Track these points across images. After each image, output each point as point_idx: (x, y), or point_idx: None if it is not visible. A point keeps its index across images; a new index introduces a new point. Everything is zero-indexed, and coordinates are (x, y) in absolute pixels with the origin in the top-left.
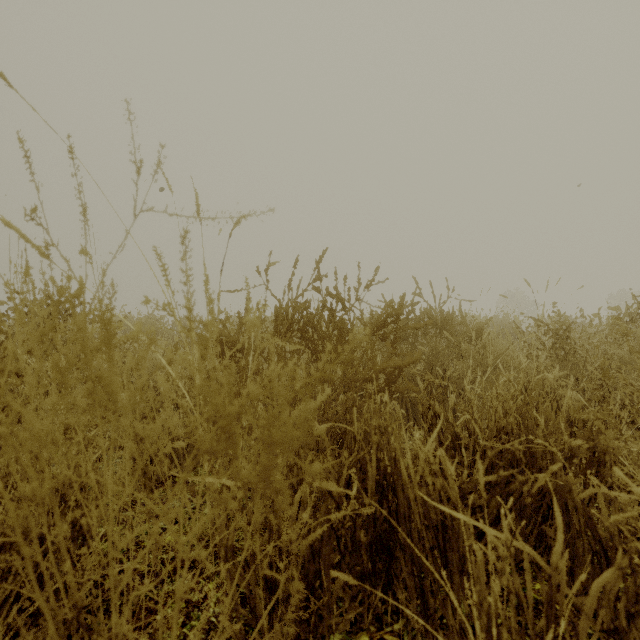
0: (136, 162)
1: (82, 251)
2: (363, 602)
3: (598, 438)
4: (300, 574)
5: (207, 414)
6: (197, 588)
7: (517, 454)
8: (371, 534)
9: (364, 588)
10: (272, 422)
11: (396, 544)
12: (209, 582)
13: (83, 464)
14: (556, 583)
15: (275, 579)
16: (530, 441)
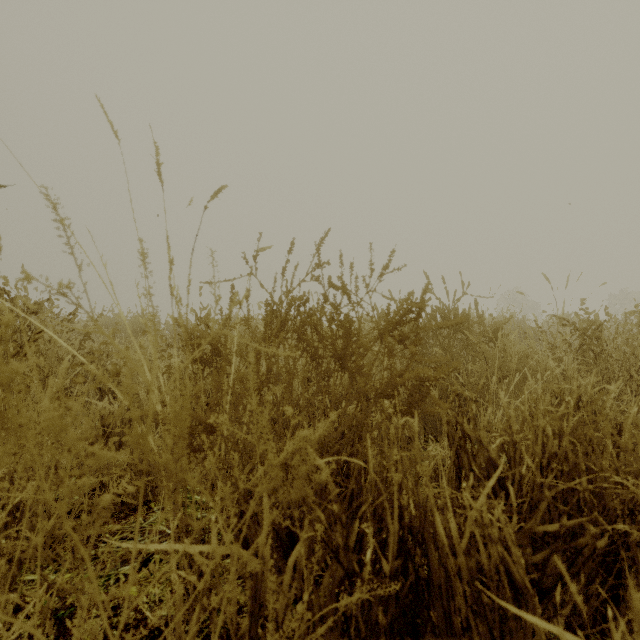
0: None
1: None
2: None
3: None
4: None
5: None
6: None
7: (586, 496)
8: (392, 612)
9: None
10: None
11: (426, 624)
12: None
13: None
14: None
15: None
16: (591, 472)
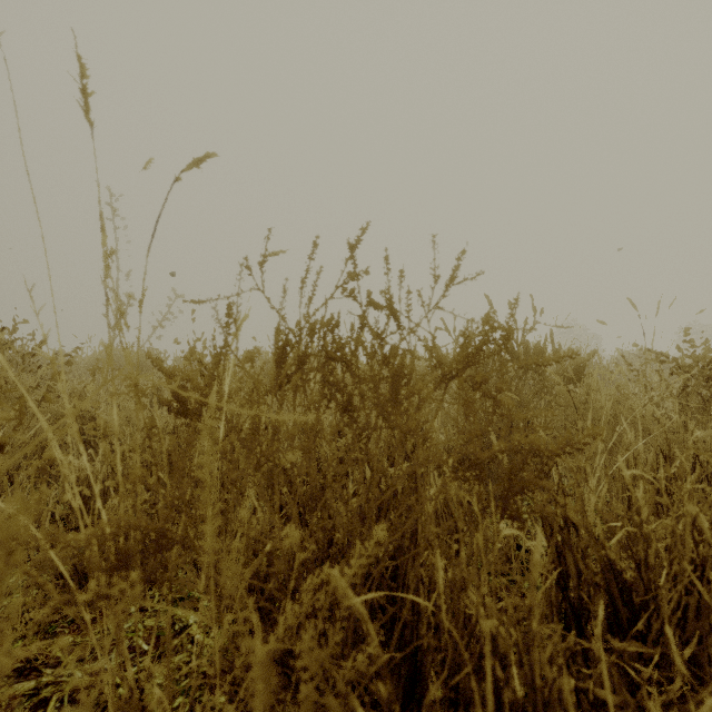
0: None
1: None
2: None
3: None
4: None
5: None
6: None
7: None
8: None
9: None
10: None
11: None
12: None
13: None
14: None
15: None
16: None
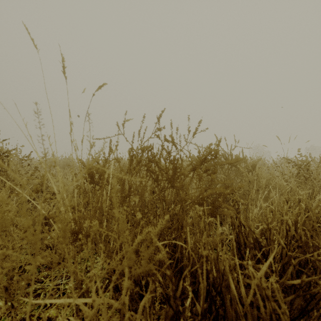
0: None
1: None
2: None
3: None
4: None
5: None
6: None
7: (317, 263)
8: None
9: None
10: None
11: None
12: None
13: None
14: None
15: None
16: (315, 246)
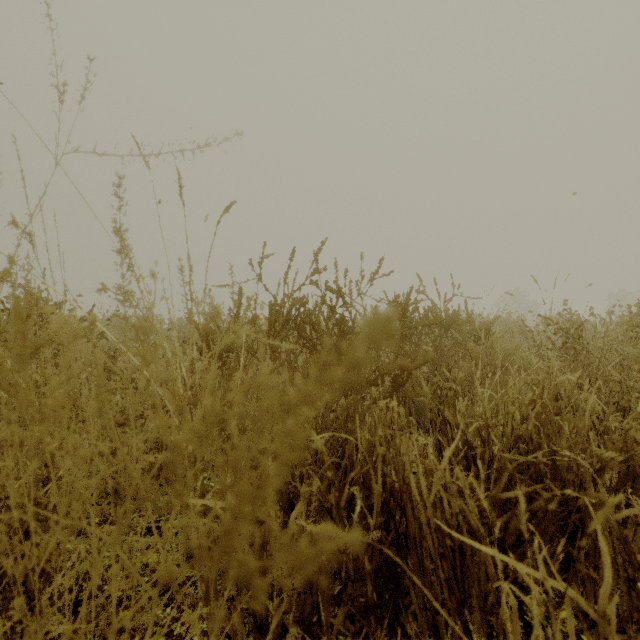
0: (58, 87)
1: (13, 223)
2: (367, 638)
3: (633, 449)
4: (296, 600)
5: (145, 445)
6: (180, 618)
7: (541, 467)
8: (376, 560)
9: (368, 622)
10: (238, 462)
11: (405, 571)
12: (194, 610)
13: (12, 496)
14: (603, 632)
15: (266, 615)
16: (552, 451)
